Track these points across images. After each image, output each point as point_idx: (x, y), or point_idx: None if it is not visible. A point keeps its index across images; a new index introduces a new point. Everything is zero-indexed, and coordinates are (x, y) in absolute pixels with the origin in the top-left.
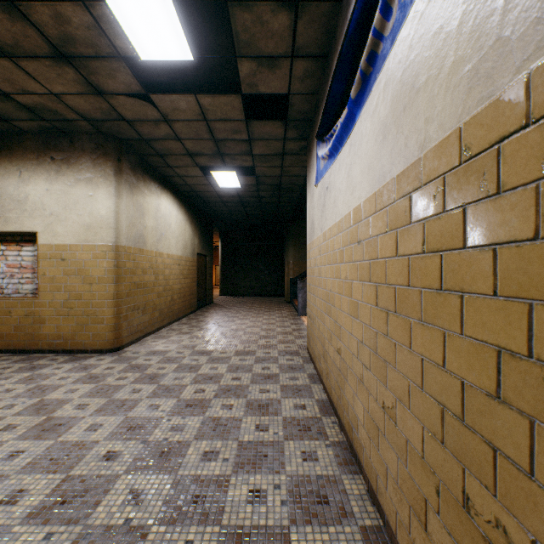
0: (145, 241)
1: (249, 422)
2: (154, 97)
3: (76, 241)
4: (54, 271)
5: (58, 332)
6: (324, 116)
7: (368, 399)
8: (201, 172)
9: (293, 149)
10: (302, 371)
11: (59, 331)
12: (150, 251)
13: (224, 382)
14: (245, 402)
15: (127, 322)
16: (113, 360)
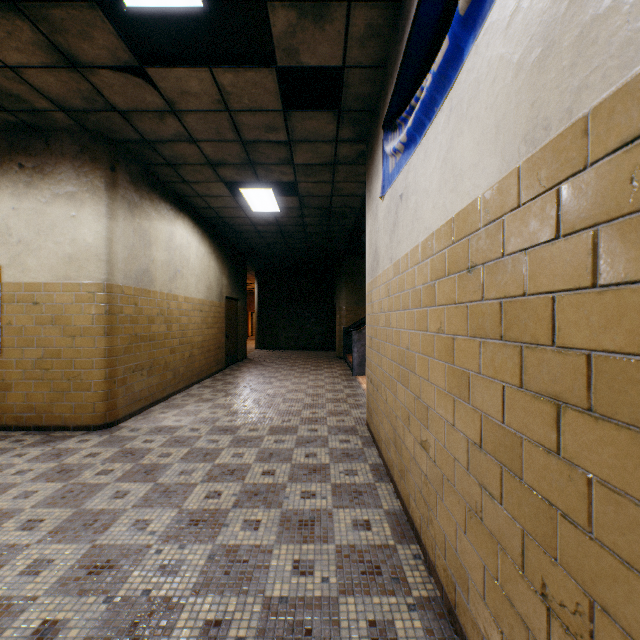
0: (152, 280)
1: (283, 555)
2: (152, 72)
3: (54, 279)
4: (24, 319)
5: (28, 402)
6: (401, 74)
7: (496, 556)
8: (227, 189)
9: (348, 155)
10: (361, 459)
11: (31, 401)
12: (160, 292)
13: (251, 480)
14: (279, 516)
15: (124, 388)
16: (100, 442)
